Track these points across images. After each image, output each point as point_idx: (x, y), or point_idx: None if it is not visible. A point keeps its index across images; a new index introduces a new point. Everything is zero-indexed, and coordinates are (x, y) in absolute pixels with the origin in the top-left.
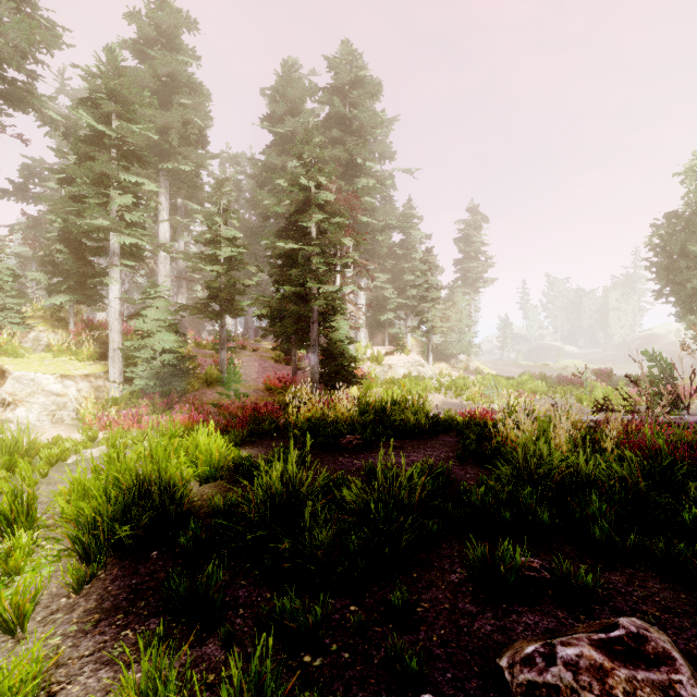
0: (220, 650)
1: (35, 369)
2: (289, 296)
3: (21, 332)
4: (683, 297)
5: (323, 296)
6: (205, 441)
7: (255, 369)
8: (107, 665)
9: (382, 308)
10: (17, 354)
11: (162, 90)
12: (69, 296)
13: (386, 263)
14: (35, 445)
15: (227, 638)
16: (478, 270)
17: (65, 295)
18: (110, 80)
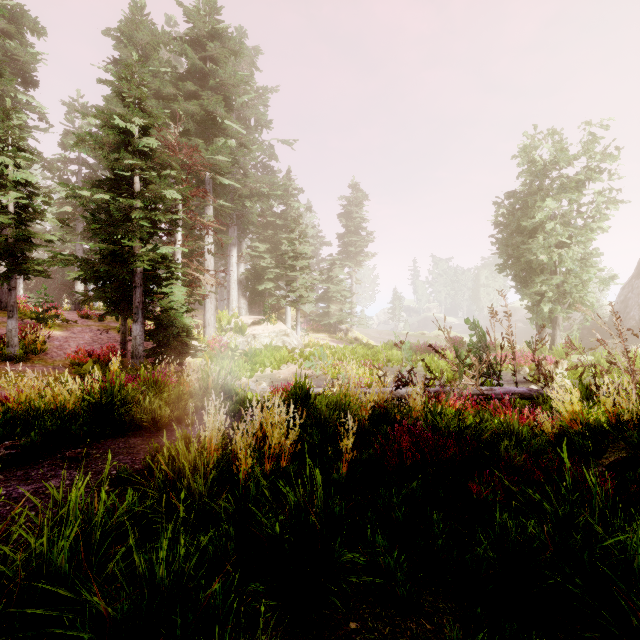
0: None
1: None
2: (104, 256)
3: None
4: (519, 271)
5: (136, 256)
6: None
7: (80, 341)
8: None
9: (263, 278)
10: None
11: None
12: None
13: (265, 232)
14: None
15: None
16: (359, 244)
17: None
18: None
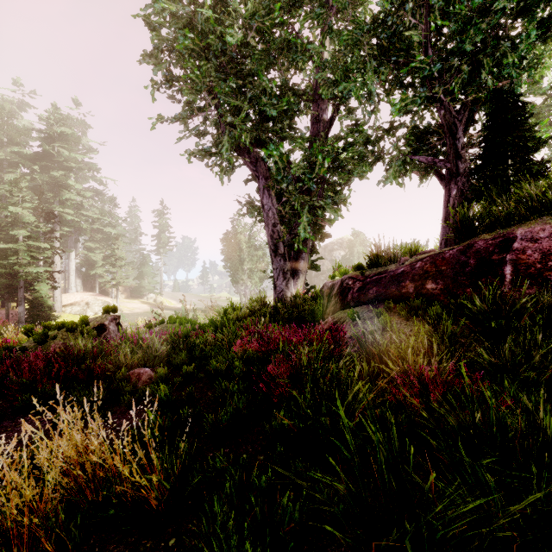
0: None
1: None
2: (1, 273)
3: None
4: (233, 271)
5: (26, 276)
6: None
7: None
8: None
9: (94, 265)
10: None
11: None
12: None
13: (96, 235)
14: None
15: None
16: (166, 242)
17: None
18: None
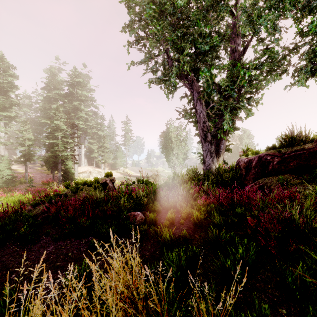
0: None
1: None
2: (51, 155)
3: None
4: (167, 154)
5: (62, 157)
6: (28, 195)
7: (38, 177)
8: None
9: (93, 152)
10: None
11: (2, 89)
12: None
13: (94, 136)
14: None
15: None
16: (129, 139)
17: None
18: None
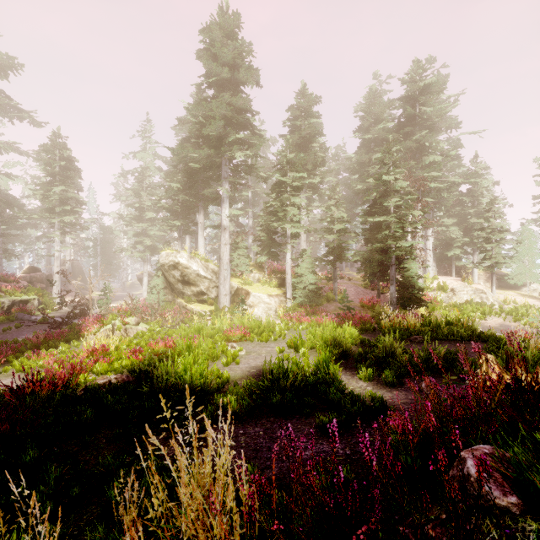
0: (376, 377)
1: (259, 292)
2: (375, 249)
3: (248, 274)
4: None
5: (399, 250)
6: (349, 329)
7: (352, 293)
8: (348, 376)
9: (449, 246)
10: (249, 284)
11: (303, 142)
12: (266, 256)
13: (452, 209)
14: (273, 325)
15: (377, 375)
16: None
17: (265, 256)
18: (288, 156)
